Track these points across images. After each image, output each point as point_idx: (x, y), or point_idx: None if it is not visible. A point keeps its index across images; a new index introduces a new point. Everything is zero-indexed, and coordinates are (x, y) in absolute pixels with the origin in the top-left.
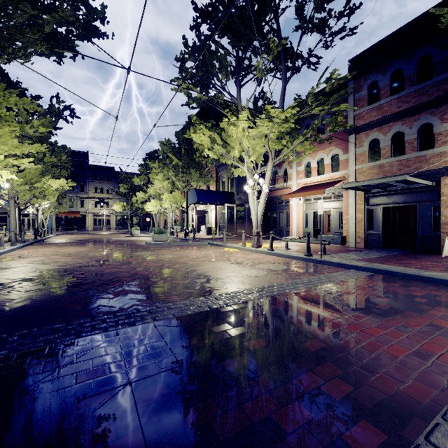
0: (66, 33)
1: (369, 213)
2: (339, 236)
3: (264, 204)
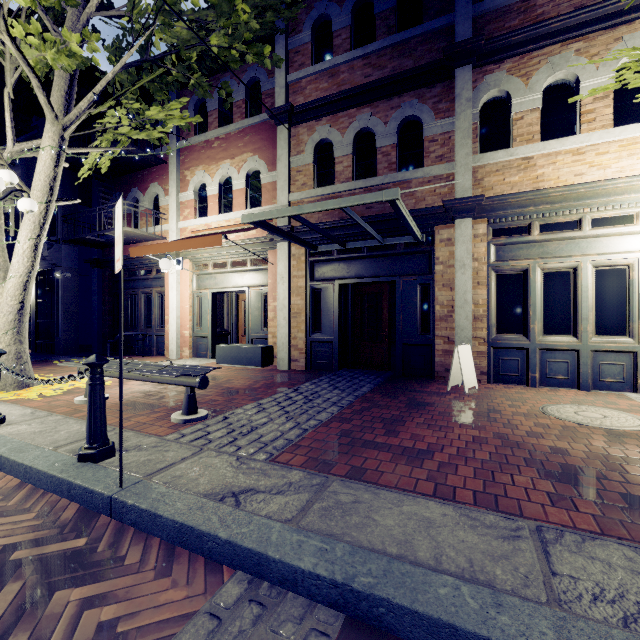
0: None
1: (315, 297)
2: (258, 346)
3: (31, 254)
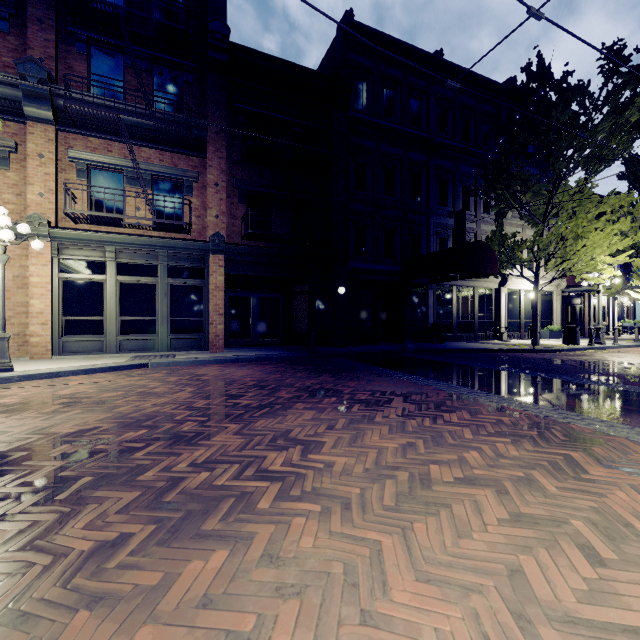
0: None
1: None
2: None
3: None
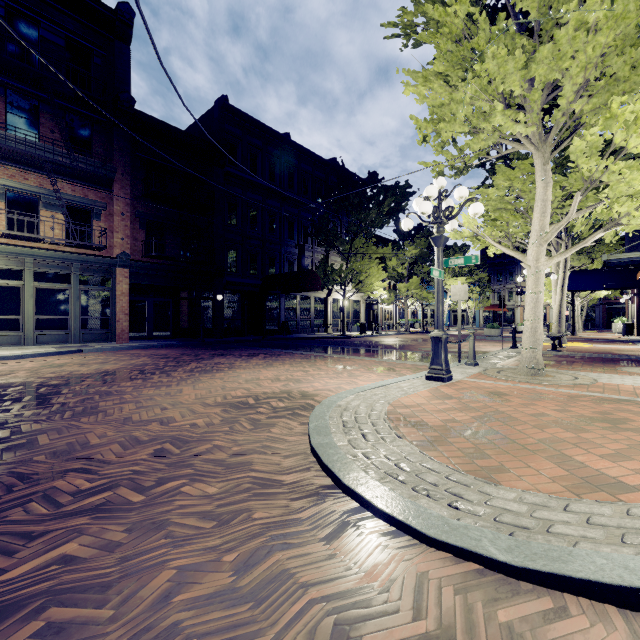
0: (395, 205)
1: None
2: None
3: (560, 293)
